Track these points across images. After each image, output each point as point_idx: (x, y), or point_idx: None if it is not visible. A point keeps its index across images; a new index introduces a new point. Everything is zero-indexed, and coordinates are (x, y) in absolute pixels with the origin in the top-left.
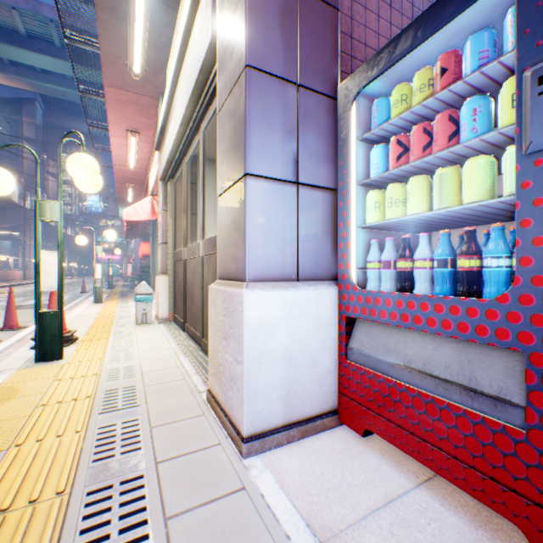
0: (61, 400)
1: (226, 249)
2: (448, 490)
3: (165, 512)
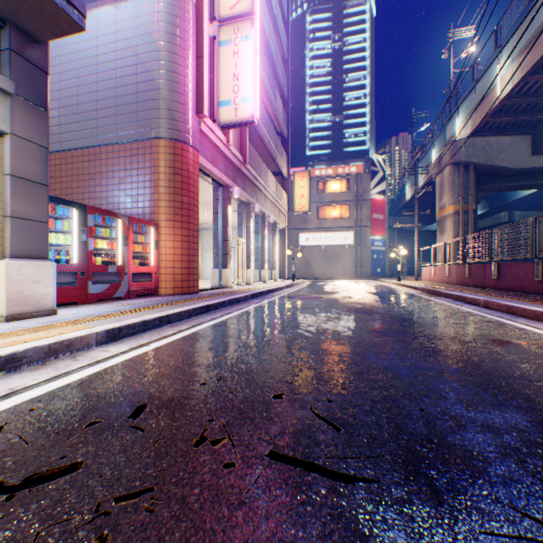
0: (19, 333)
1: (28, 246)
2: (62, 308)
3: (86, 314)
